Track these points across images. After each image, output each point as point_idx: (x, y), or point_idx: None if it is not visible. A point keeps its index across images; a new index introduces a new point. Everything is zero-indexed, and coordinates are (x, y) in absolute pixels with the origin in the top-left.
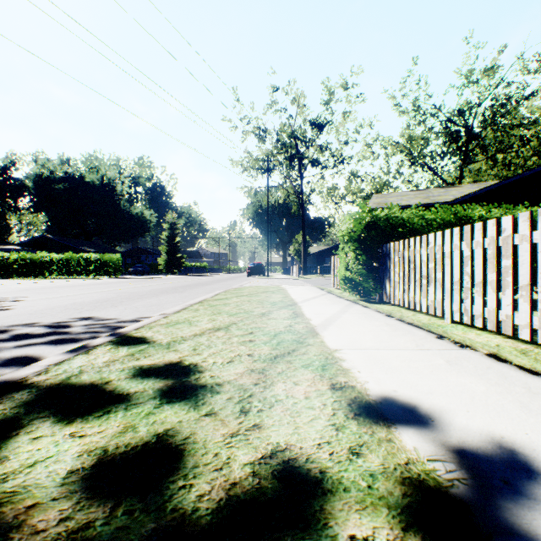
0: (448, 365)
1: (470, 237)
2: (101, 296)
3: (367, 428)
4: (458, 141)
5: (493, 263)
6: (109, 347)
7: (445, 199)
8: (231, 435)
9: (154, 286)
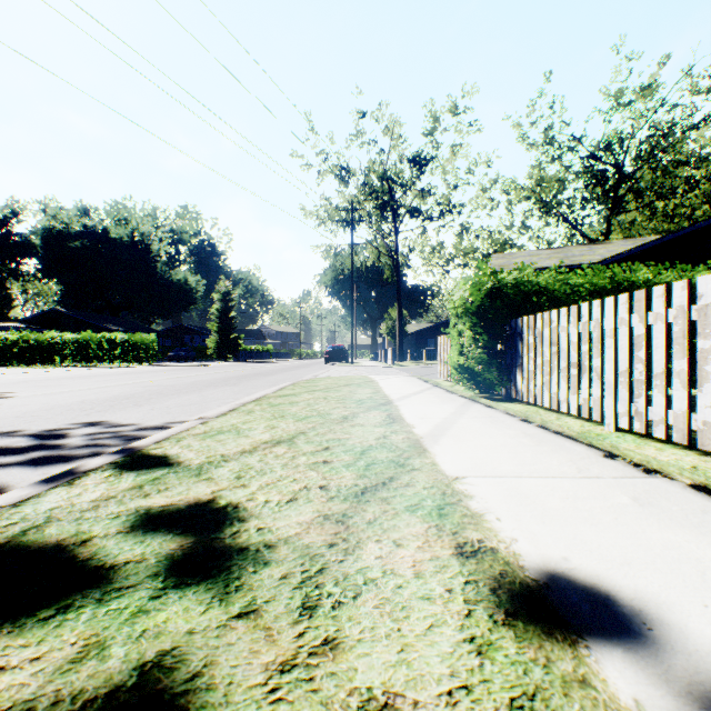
0: (638, 506)
1: (645, 308)
2: (124, 390)
3: (535, 650)
4: (605, 184)
5: (682, 344)
6: (107, 474)
7: (589, 259)
8: (280, 669)
9: (198, 376)
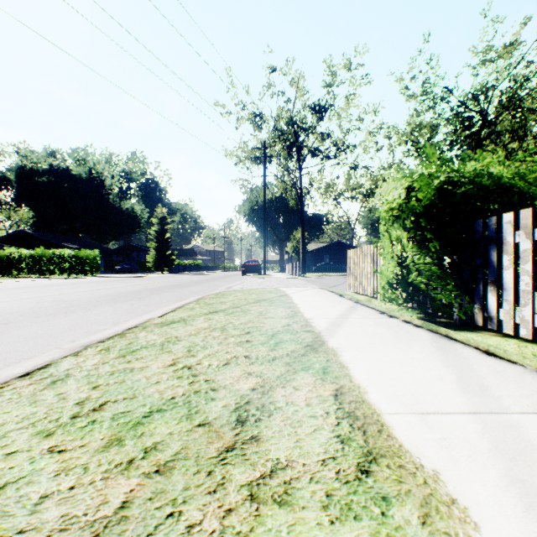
0: None
1: None
2: (2, 308)
3: None
4: (471, 128)
5: None
6: None
7: None
8: None
9: (118, 288)
